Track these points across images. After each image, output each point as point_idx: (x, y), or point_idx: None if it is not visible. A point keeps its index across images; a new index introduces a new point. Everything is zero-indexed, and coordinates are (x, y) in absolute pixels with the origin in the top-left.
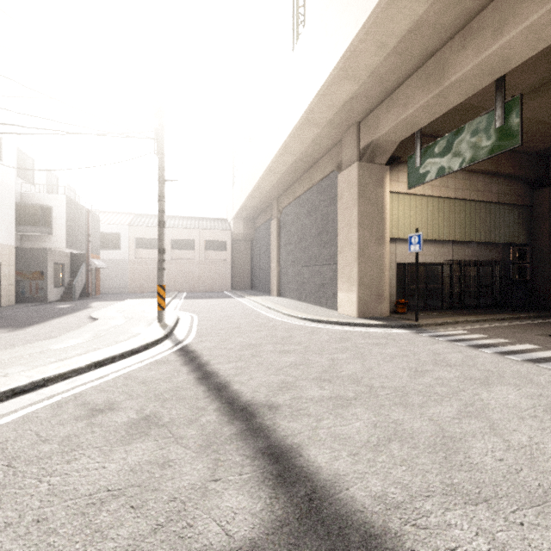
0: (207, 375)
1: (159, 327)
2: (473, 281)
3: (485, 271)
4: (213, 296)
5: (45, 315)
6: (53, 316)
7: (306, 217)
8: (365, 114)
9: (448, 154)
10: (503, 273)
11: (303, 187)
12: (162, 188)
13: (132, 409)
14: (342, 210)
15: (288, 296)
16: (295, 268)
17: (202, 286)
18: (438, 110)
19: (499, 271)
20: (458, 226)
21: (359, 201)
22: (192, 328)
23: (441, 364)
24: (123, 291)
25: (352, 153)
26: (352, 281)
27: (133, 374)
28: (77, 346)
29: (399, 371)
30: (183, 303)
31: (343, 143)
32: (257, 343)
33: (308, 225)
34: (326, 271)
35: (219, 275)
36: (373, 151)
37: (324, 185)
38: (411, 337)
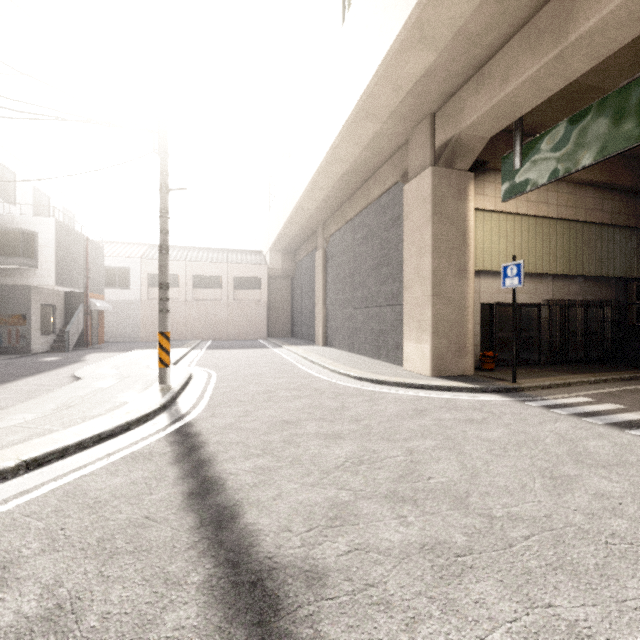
0: (205, 487)
1: (158, 392)
2: (579, 328)
3: (595, 314)
4: (244, 346)
5: (16, 372)
6: (27, 373)
7: (359, 245)
8: (442, 101)
9: (566, 148)
10: (617, 316)
11: (356, 207)
12: (165, 199)
13: (37, 582)
14: (409, 233)
15: (337, 346)
16: (346, 310)
17: (231, 333)
18: (552, 85)
19: (612, 314)
20: (561, 255)
21: (434, 219)
22: (205, 393)
23: (586, 462)
24: (134, 339)
25: (424, 156)
26: (424, 327)
27: (82, 485)
28: (21, 426)
29: (526, 477)
30: (204, 355)
31: (411, 143)
32: (294, 420)
33: (363, 255)
34: (387, 314)
35: (251, 319)
36: (453, 150)
37: (384, 202)
38: (516, 409)
